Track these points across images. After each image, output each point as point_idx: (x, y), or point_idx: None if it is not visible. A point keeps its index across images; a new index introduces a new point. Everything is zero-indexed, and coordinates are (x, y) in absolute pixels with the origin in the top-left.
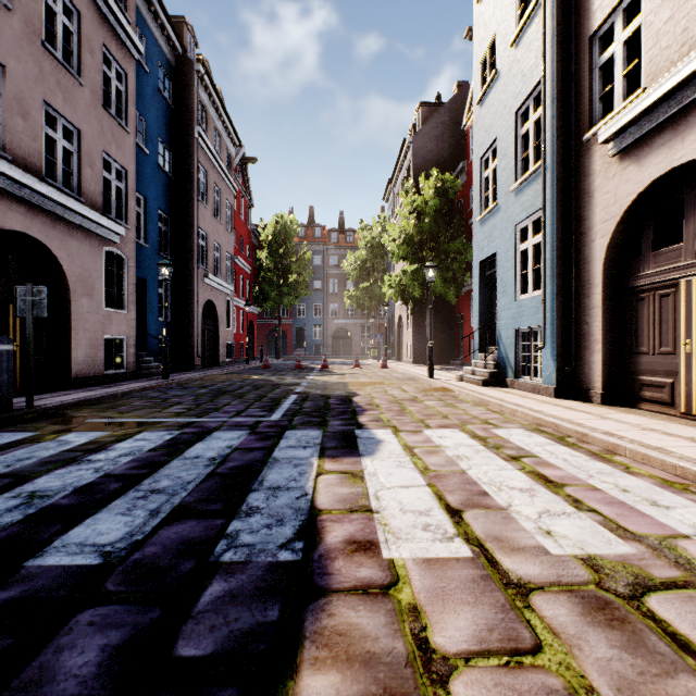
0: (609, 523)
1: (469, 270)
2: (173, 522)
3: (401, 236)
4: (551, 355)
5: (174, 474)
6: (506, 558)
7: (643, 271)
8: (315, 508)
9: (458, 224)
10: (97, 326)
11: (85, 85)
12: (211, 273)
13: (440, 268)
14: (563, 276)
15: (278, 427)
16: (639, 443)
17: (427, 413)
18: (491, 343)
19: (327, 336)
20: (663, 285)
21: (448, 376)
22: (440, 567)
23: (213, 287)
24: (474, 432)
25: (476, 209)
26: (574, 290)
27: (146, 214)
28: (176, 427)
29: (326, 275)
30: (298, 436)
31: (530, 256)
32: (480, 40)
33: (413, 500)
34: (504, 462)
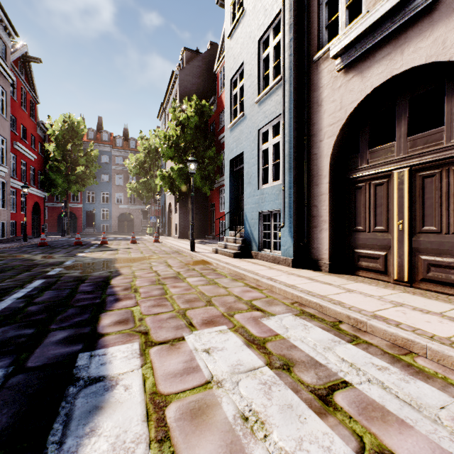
0: None
1: (218, 172)
2: None
3: (170, 142)
4: (289, 232)
5: None
6: None
7: (361, 165)
8: None
9: (211, 139)
10: None
11: None
12: None
13: (199, 168)
14: (298, 169)
15: None
16: (424, 332)
17: (190, 298)
18: (237, 223)
19: (114, 218)
20: (378, 176)
21: (206, 249)
22: None
23: None
24: (246, 329)
25: (227, 119)
26: (307, 181)
27: None
28: None
29: (113, 171)
30: None
31: (270, 153)
32: None
33: None
34: (321, 424)
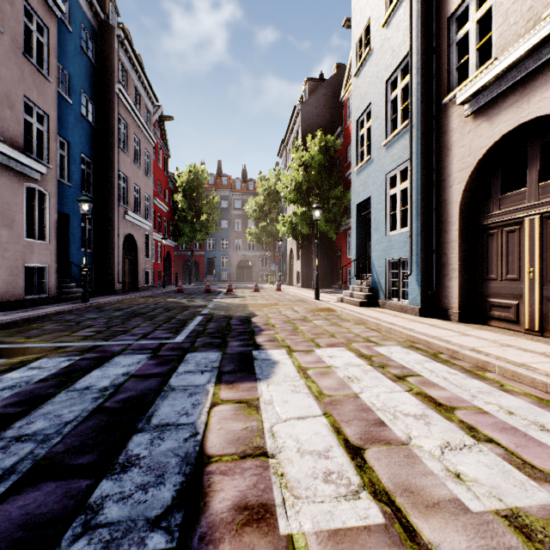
0: (513, 458)
1: (346, 213)
2: (25, 488)
3: (292, 184)
4: (417, 281)
5: (54, 412)
6: (423, 522)
7: (492, 211)
8: (204, 454)
9: (337, 176)
10: (17, 255)
11: (4, 32)
12: (131, 211)
13: (324, 210)
14: (426, 216)
15: (180, 350)
16: (505, 359)
17: (317, 332)
18: (365, 271)
19: (233, 265)
20: (510, 223)
21: (331, 298)
22: (350, 546)
23: (133, 223)
24: (359, 350)
25: (354, 161)
26: (435, 227)
27: (69, 157)
28: (78, 352)
29: (232, 216)
30: (198, 359)
31: (398, 199)
32: (356, 23)
33: (311, 436)
34: (392, 383)
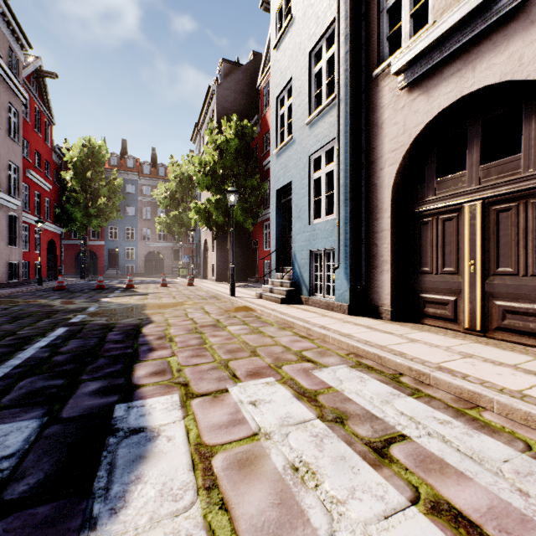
0: None
1: (262, 204)
2: None
3: (206, 169)
4: (345, 274)
5: None
6: None
7: (427, 197)
8: None
9: (254, 165)
10: None
11: None
12: None
13: (240, 199)
14: (355, 201)
15: None
16: (493, 385)
17: (232, 348)
18: (285, 263)
19: (140, 257)
20: (447, 210)
21: (248, 294)
22: None
23: None
24: (296, 381)
25: (273, 143)
26: (365, 215)
27: None
28: None
29: (139, 203)
30: None
31: (323, 183)
32: None
33: None
34: (375, 475)
